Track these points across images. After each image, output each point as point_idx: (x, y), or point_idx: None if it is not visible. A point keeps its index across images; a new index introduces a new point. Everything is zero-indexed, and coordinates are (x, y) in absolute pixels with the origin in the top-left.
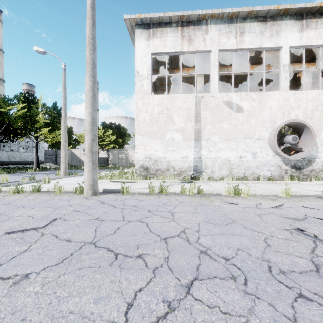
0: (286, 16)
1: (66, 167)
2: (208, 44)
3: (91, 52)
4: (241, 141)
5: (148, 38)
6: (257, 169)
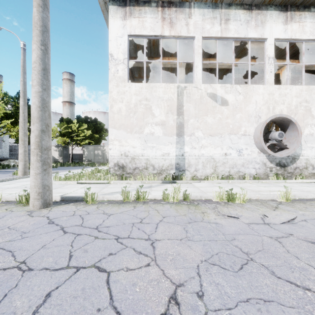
0: (271, 7)
1: (26, 165)
2: (191, 29)
3: (39, 9)
4: (226, 137)
5: (123, 17)
6: (242, 167)
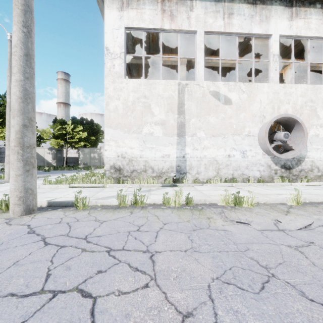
0: (276, 1)
1: None
2: (192, 23)
3: None
4: (229, 138)
5: (120, 8)
6: (246, 169)
